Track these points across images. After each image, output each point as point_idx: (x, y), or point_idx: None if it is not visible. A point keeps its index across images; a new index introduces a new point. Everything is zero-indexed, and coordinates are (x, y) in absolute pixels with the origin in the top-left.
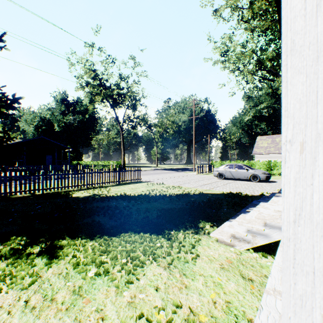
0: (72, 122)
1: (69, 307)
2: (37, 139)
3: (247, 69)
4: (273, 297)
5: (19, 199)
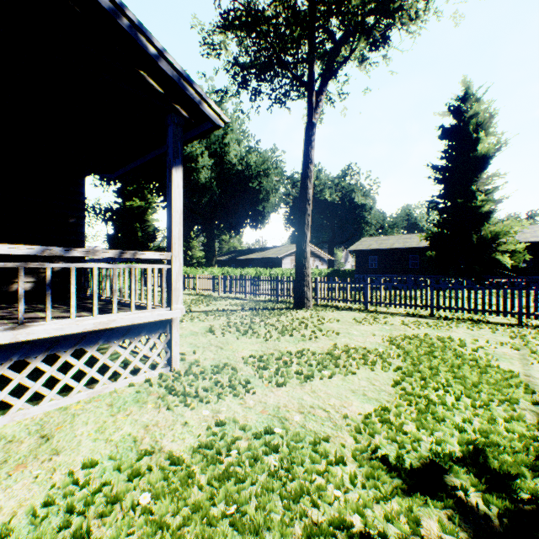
0: None
1: (278, 408)
2: None
3: None
4: (166, 312)
5: None
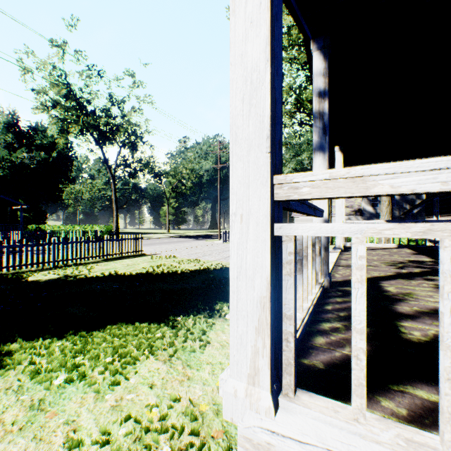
0: (28, 162)
1: (24, 426)
2: None
3: (284, 109)
4: None
5: None
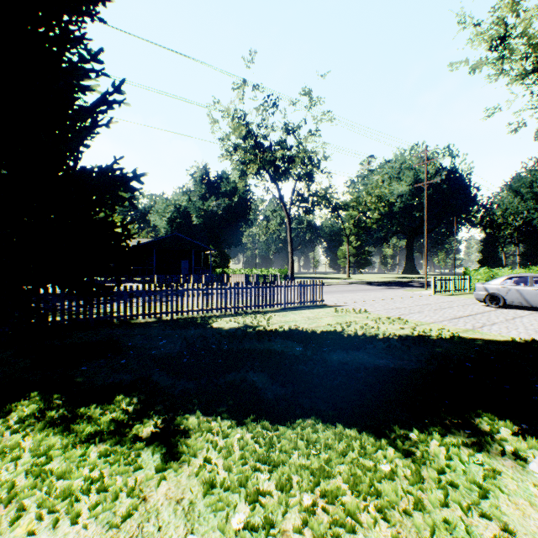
0: (215, 209)
1: None
2: (169, 237)
3: None
4: None
5: (141, 325)
